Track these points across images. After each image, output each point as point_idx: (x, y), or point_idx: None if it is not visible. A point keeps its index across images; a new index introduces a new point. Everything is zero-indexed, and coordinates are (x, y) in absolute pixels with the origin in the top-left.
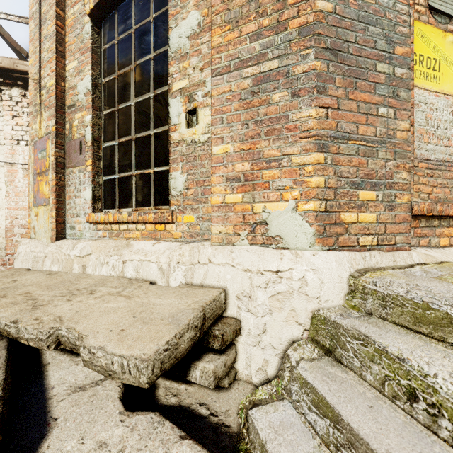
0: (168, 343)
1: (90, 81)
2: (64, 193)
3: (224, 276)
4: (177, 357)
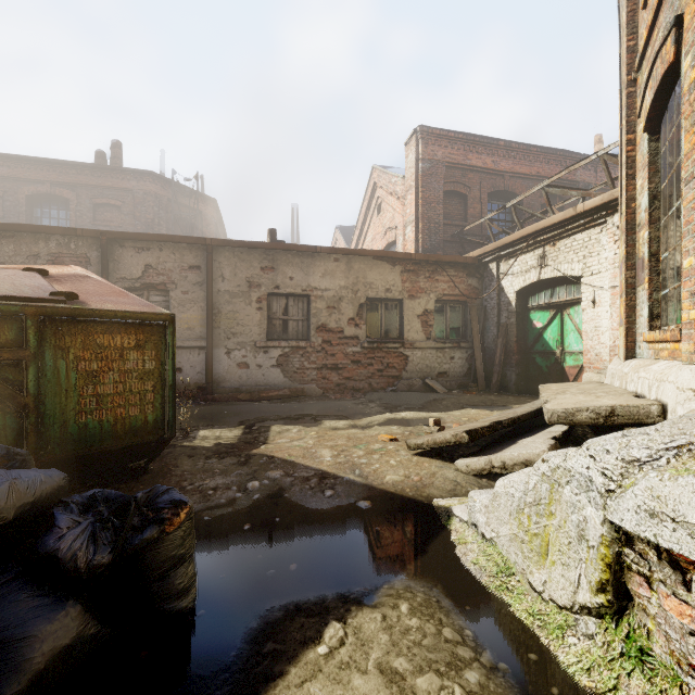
0: (566, 410)
1: (647, 196)
2: (634, 313)
3: (668, 393)
4: (573, 422)
